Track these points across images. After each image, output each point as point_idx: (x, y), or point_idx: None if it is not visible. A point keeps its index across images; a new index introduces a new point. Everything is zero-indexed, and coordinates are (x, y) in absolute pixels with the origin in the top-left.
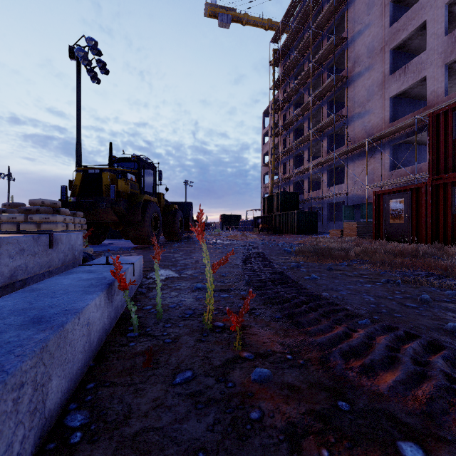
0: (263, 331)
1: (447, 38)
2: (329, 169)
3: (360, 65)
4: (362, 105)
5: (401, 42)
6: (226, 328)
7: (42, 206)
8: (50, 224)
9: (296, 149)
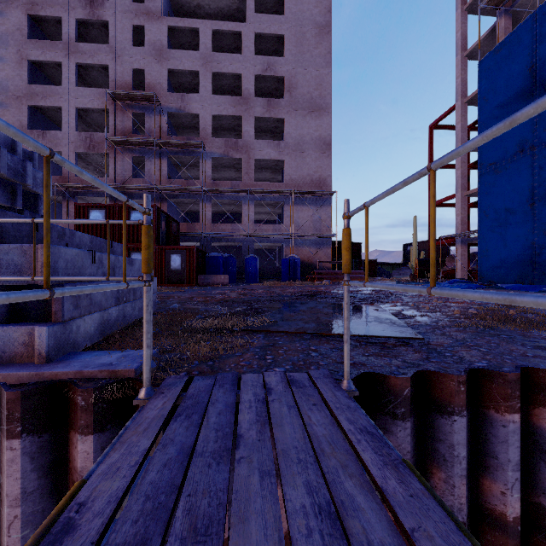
0: None
1: (78, 134)
2: None
3: None
4: None
5: (40, 106)
6: None
7: None
8: None
9: None
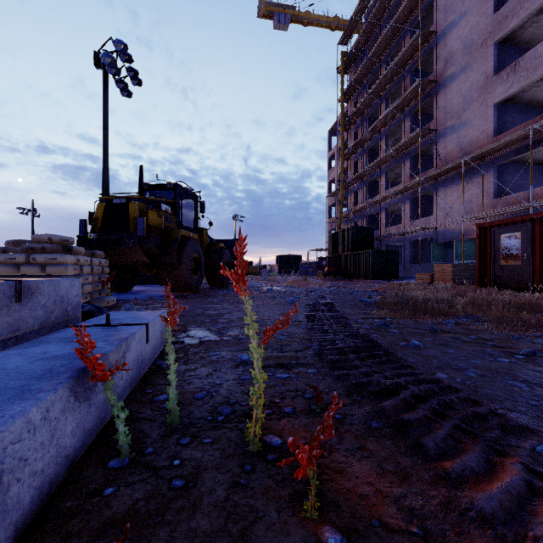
0: (356, 463)
1: None
2: (413, 197)
3: (453, 65)
4: (456, 116)
5: (509, 32)
6: (286, 452)
7: (49, 244)
8: (57, 266)
9: (370, 175)
